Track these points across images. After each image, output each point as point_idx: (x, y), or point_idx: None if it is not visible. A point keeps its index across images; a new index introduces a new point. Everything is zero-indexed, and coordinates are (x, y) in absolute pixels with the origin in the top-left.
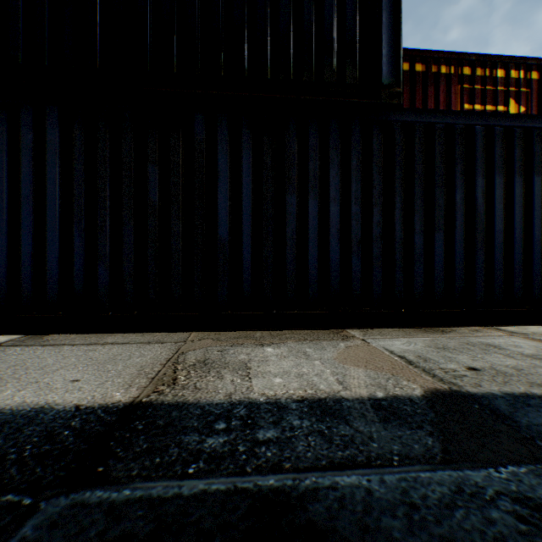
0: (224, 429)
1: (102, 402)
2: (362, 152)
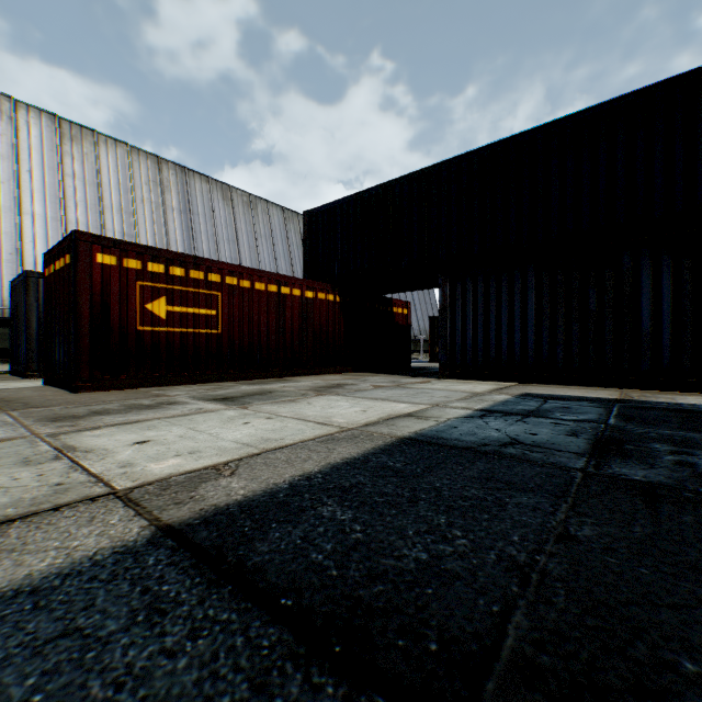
0: (666, 404)
1: (605, 397)
2: None
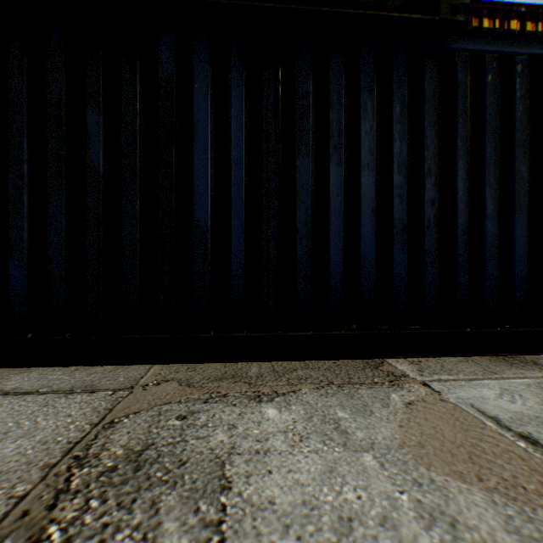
0: None
1: None
2: (407, 97)
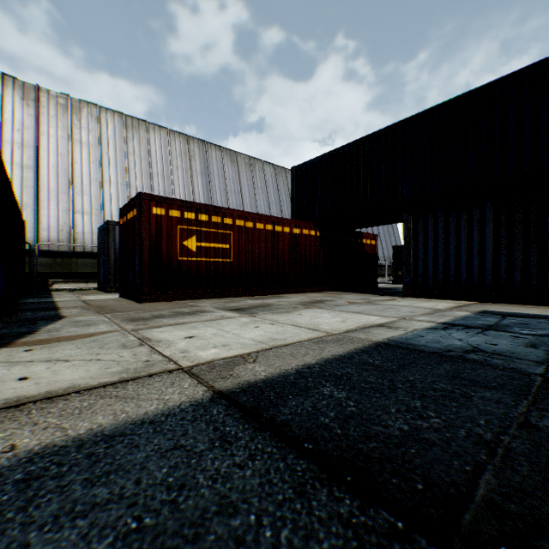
0: None
1: None
2: None
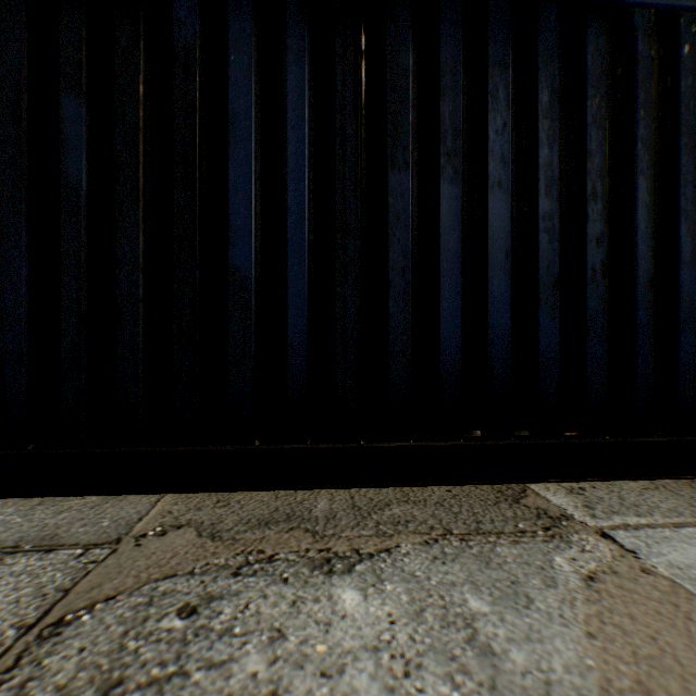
0: None
1: None
2: (560, 78)
